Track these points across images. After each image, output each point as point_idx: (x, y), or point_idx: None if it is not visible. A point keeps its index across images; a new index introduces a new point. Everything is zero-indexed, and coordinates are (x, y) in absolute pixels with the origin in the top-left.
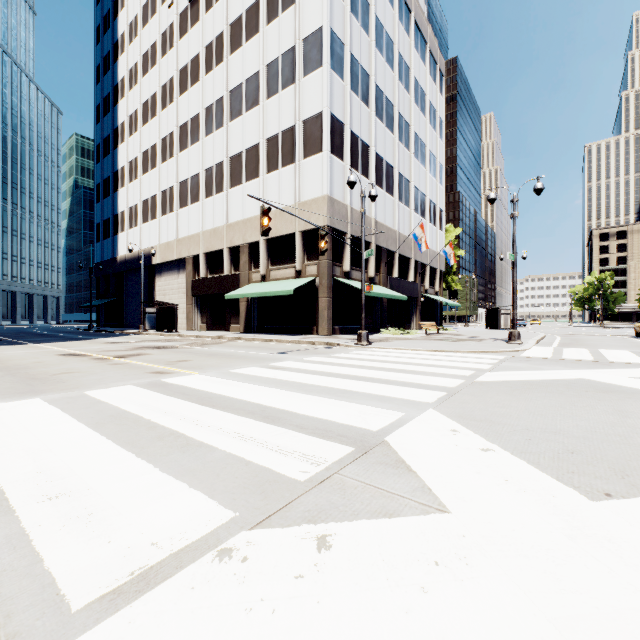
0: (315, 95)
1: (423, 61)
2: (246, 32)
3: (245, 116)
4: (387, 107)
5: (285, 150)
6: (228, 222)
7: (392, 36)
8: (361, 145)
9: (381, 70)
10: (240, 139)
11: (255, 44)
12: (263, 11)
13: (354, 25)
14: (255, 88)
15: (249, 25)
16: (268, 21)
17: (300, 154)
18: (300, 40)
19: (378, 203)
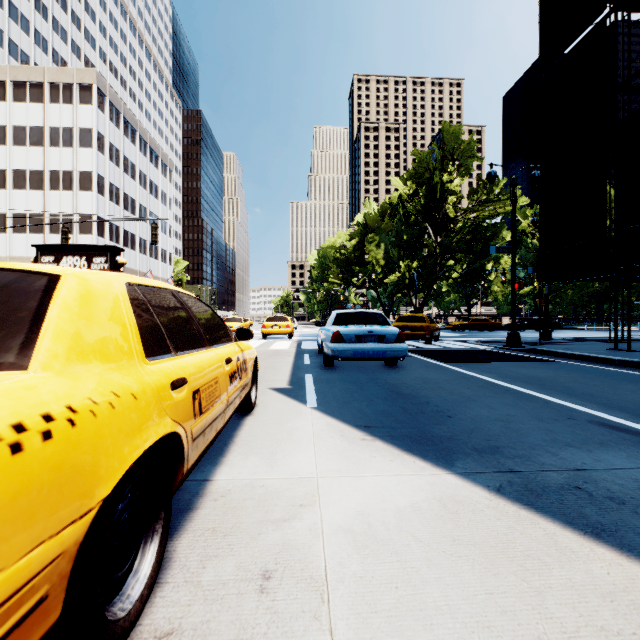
0: (88, 204)
1: (157, 168)
2: (31, 140)
3: (30, 192)
4: (132, 202)
5: (66, 225)
6: (11, 255)
7: (135, 162)
8: (115, 227)
9: (128, 183)
10: (24, 205)
11: (39, 152)
12: (47, 137)
13: (111, 166)
14: (39, 179)
15: (34, 137)
16: (51, 145)
17: (77, 231)
18: (77, 170)
19: (126, 256)
